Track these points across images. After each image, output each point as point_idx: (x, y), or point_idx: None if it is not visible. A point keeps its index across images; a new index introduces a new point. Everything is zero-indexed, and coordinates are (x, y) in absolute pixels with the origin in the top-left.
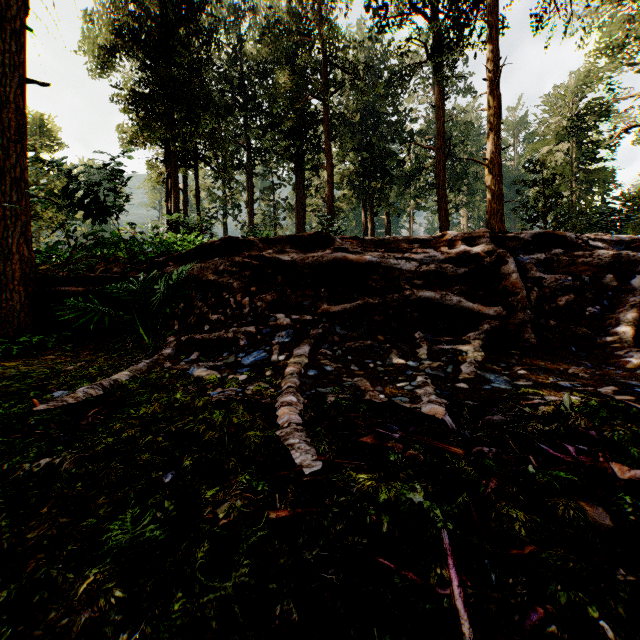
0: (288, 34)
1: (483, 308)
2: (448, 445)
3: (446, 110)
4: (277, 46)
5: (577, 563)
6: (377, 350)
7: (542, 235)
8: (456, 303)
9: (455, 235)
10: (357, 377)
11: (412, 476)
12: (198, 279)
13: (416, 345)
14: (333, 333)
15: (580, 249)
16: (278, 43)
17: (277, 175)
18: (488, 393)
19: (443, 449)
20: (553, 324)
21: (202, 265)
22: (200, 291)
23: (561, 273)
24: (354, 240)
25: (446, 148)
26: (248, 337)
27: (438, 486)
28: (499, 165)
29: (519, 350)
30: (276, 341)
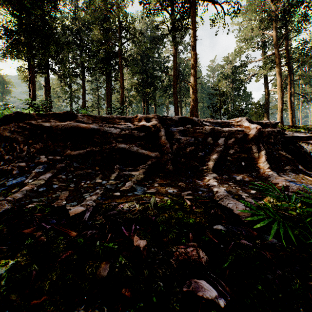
0: (100, 10)
1: (149, 153)
2: (72, 230)
3: (182, 58)
4: (95, 15)
5: (55, 306)
6: (92, 175)
7: (183, 118)
8: (136, 150)
9: (141, 116)
10: (65, 191)
11: (23, 254)
12: (2, 135)
13: (113, 172)
14: (71, 166)
15: (199, 125)
16: (95, 13)
17: (99, 82)
18: (126, 197)
19: (67, 233)
20: (183, 160)
21: (4, 127)
22: (4, 142)
23: (190, 136)
24: (90, 116)
25: (182, 76)
26: (20, 169)
27: (33, 259)
28: (196, 85)
29: (164, 173)
30: (34, 171)
